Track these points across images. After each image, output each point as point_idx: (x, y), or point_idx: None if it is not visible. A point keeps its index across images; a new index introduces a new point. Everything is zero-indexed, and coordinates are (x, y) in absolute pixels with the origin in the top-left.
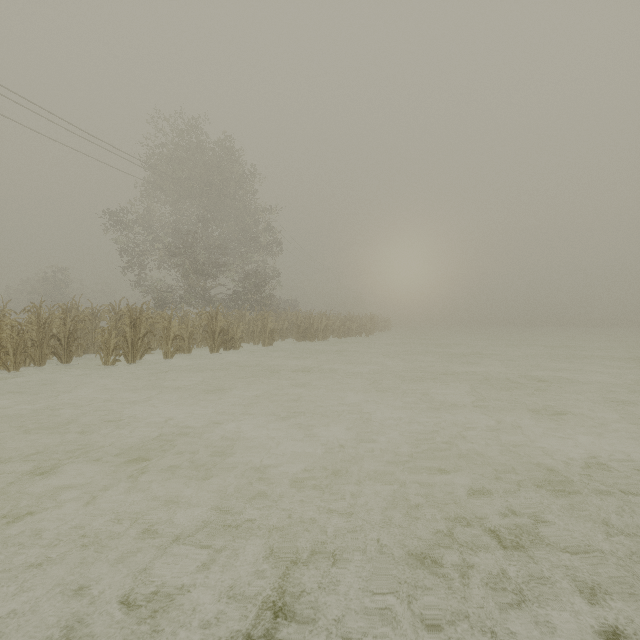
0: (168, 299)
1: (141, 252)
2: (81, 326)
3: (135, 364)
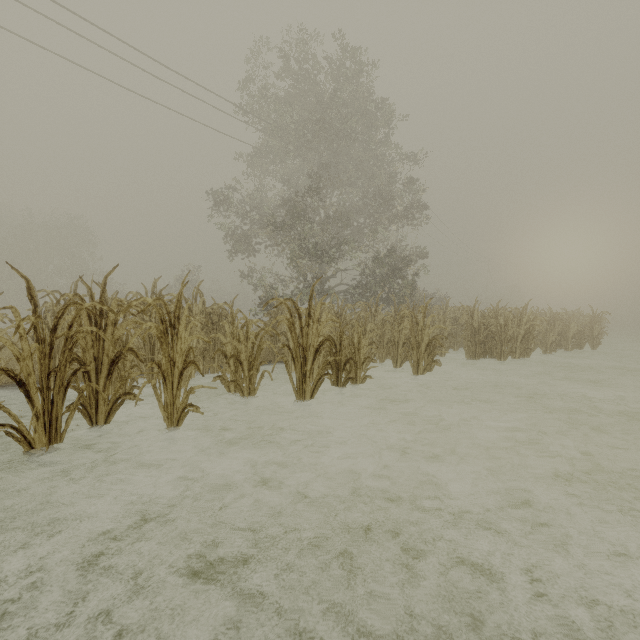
0: (271, 291)
1: (246, 235)
2: None
3: (94, 434)
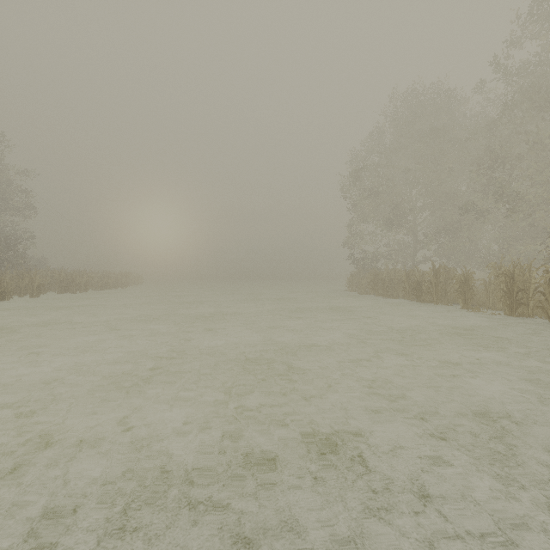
0: None
1: None
2: None
3: None
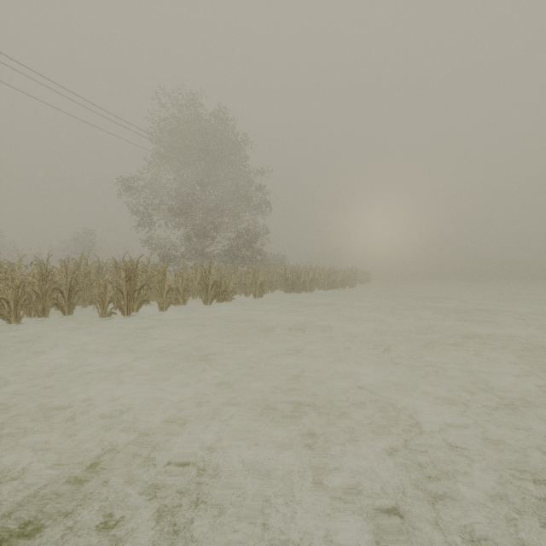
0: (171, 254)
1: (149, 214)
2: (82, 279)
3: (132, 316)
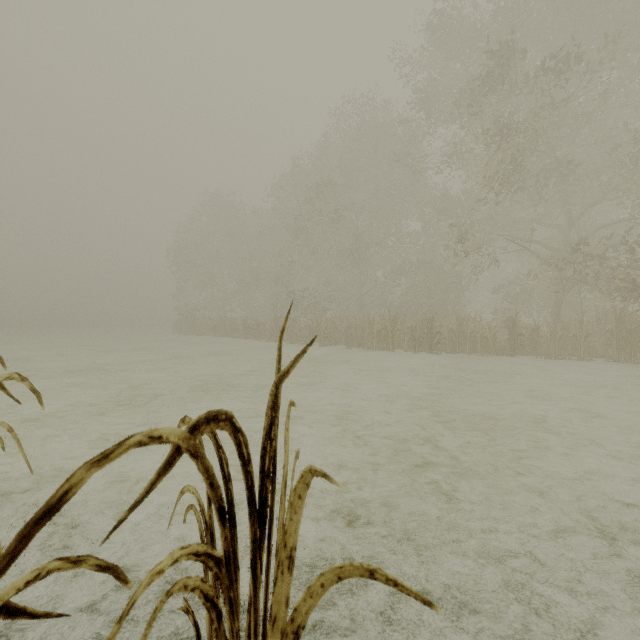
0: None
1: None
2: None
3: None
